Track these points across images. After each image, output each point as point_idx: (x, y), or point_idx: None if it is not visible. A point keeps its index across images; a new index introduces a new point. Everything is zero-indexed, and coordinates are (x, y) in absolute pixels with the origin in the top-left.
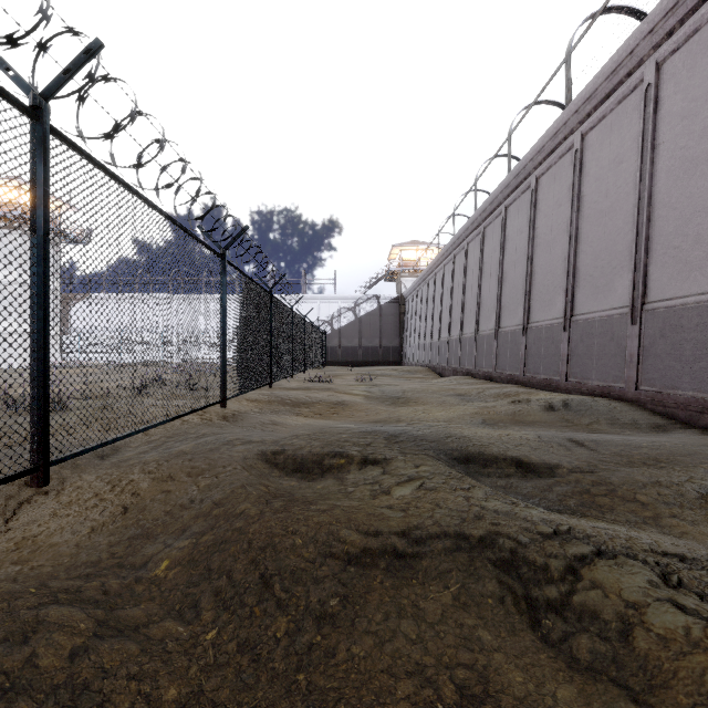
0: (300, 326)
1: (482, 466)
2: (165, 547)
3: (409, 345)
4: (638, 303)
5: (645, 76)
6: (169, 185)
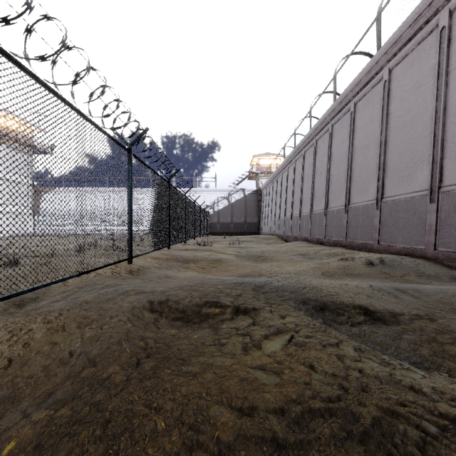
0: (191, 207)
1: (336, 314)
2: (22, 417)
3: (264, 221)
4: (436, 187)
5: (440, 22)
6: (75, 81)
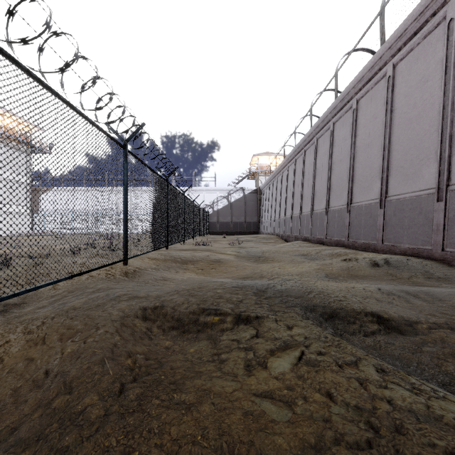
0: (190, 207)
1: (347, 323)
2: None
3: (264, 221)
4: (444, 185)
5: (448, 14)
6: (63, 69)
